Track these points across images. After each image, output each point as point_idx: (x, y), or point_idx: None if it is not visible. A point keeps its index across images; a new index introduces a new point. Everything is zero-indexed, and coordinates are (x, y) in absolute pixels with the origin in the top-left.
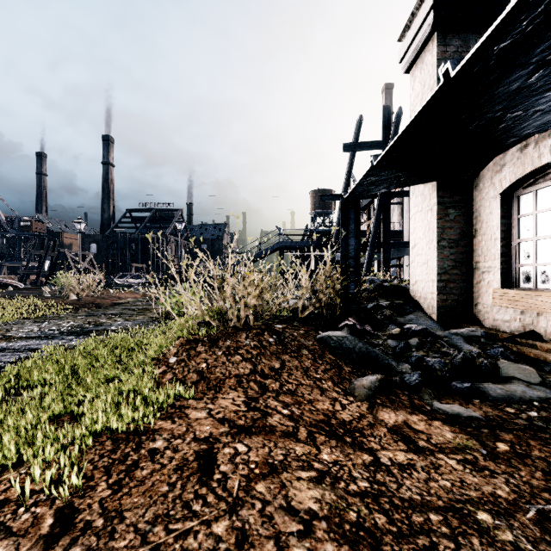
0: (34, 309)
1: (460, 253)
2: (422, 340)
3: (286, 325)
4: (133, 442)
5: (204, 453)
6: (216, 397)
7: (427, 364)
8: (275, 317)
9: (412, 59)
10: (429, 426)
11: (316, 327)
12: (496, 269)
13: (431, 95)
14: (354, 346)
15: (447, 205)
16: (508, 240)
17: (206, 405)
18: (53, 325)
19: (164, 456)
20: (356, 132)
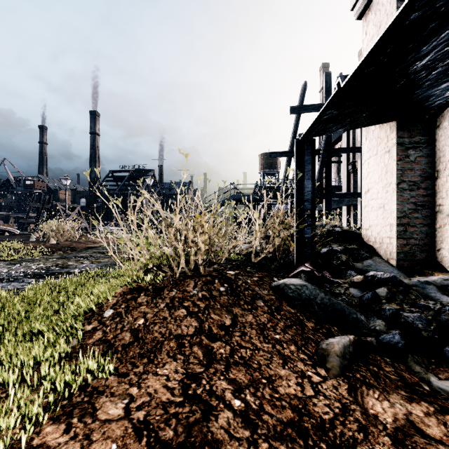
0: (14, 252)
1: (421, 196)
2: (392, 290)
3: (238, 271)
4: None
5: None
6: (146, 371)
7: (406, 321)
8: (227, 261)
9: (366, 2)
10: (445, 428)
11: (270, 273)
12: None
13: None
14: (315, 296)
15: (407, 146)
16: None
17: (128, 387)
18: (23, 267)
19: None
20: (301, 96)
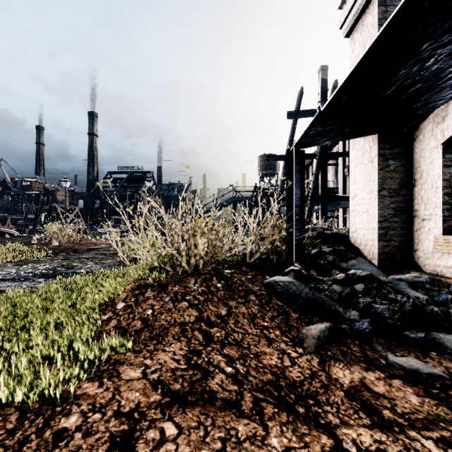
0: (18, 254)
1: (400, 202)
2: (368, 286)
3: (234, 270)
4: (42, 417)
5: (121, 439)
6: (157, 349)
7: (376, 311)
8: (225, 262)
9: (353, 23)
10: (389, 387)
11: (263, 272)
12: (437, 217)
13: (398, 7)
14: (300, 292)
15: (387, 156)
16: (450, 188)
17: (143, 359)
18: (30, 268)
19: (70, 444)
20: (298, 101)
